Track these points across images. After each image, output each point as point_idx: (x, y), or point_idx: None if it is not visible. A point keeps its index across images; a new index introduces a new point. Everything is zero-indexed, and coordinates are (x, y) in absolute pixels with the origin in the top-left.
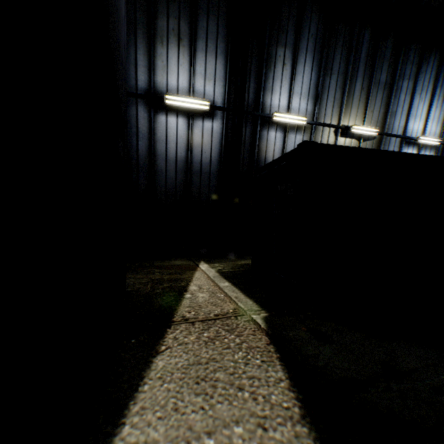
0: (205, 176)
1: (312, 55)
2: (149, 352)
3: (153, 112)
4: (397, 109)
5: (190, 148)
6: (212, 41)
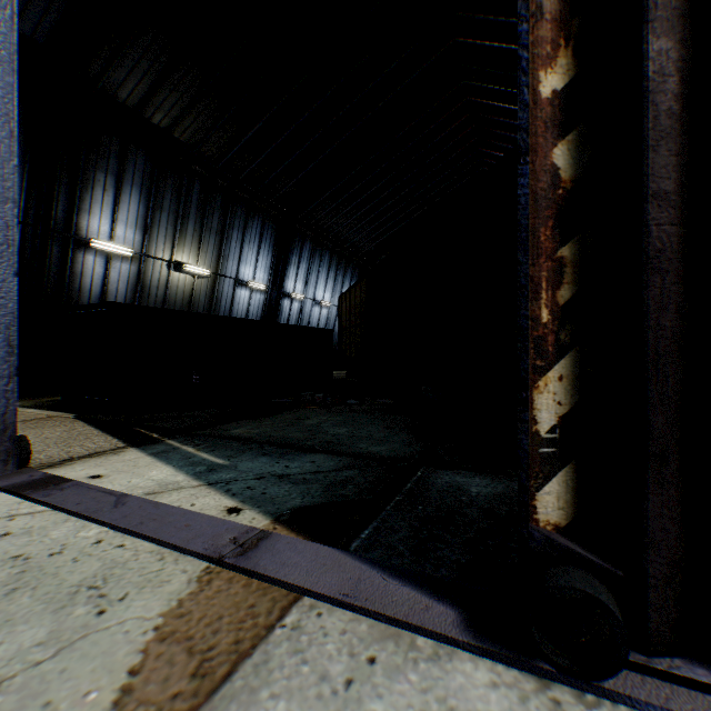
0: None
1: (140, 189)
2: None
3: None
4: (231, 254)
5: None
6: None
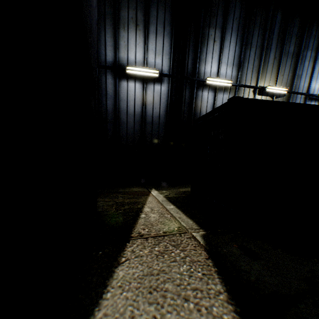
0: (155, 126)
1: (236, 34)
2: (112, 262)
3: (118, 79)
4: (302, 73)
5: (144, 105)
6: (161, 26)
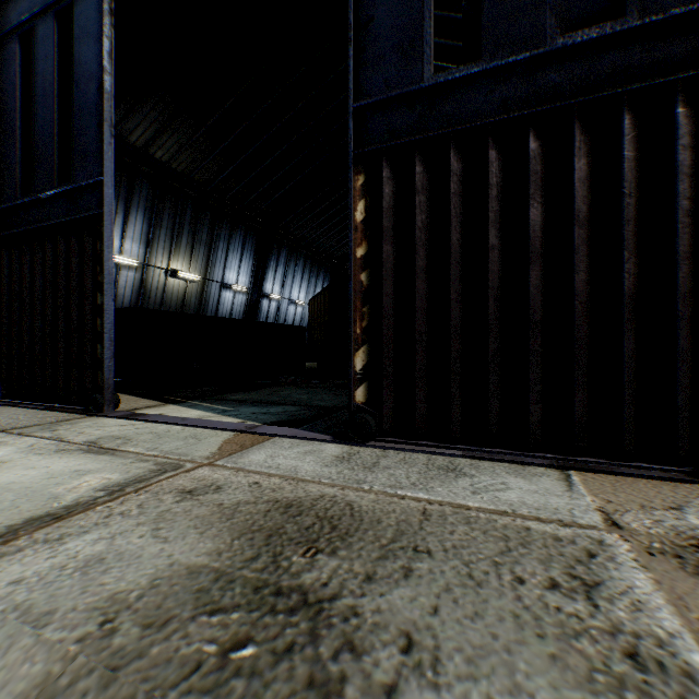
0: None
1: (144, 210)
2: None
3: None
4: (217, 261)
5: None
6: None
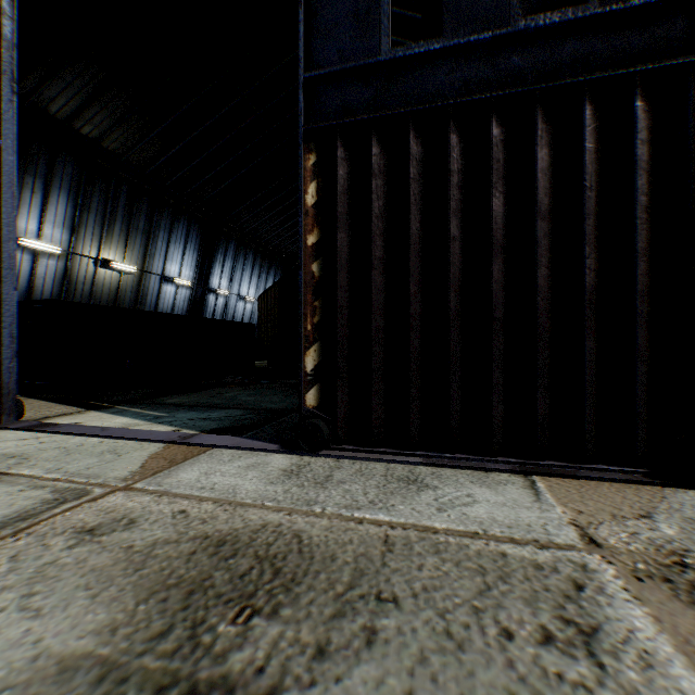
0: None
1: (69, 192)
2: None
3: None
4: (157, 252)
5: None
6: None
